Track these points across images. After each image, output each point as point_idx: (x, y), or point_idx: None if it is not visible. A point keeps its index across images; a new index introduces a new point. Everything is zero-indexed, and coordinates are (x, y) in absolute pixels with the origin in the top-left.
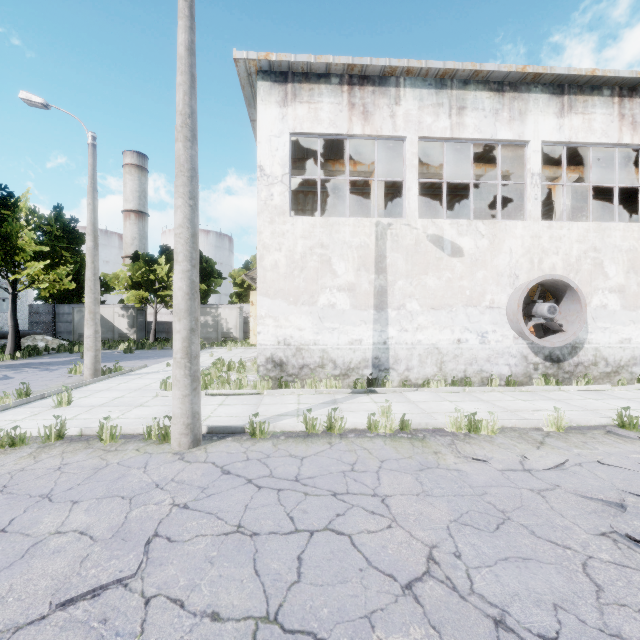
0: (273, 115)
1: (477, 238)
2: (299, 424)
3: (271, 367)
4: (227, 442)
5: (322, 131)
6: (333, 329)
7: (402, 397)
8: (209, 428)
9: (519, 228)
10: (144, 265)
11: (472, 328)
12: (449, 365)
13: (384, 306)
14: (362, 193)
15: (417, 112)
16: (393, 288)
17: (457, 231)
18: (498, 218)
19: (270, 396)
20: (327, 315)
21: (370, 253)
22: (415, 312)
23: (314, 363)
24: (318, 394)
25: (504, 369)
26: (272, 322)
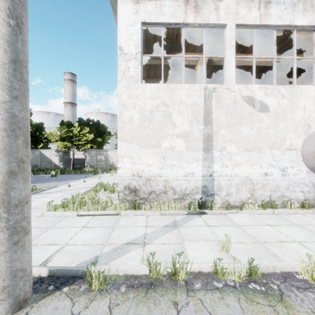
0: (129, 10)
1: (279, 98)
2: (142, 267)
3: (128, 193)
4: (59, 298)
5: (165, 21)
6: (173, 165)
7: (228, 219)
8: (50, 271)
9: (311, 90)
10: (66, 127)
11: (275, 164)
12: (258, 192)
13: (210, 148)
14: (188, 83)
15: (235, 6)
16: (217, 135)
17: (264, 93)
18: (294, 84)
19: (125, 217)
20: (168, 155)
21: (200, 109)
22: (233, 153)
23: (159, 190)
24: (162, 215)
25: (299, 195)
26: (128, 160)
